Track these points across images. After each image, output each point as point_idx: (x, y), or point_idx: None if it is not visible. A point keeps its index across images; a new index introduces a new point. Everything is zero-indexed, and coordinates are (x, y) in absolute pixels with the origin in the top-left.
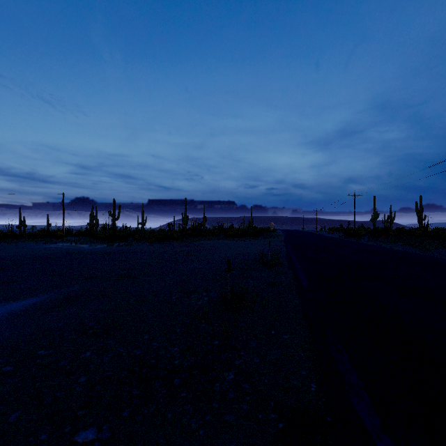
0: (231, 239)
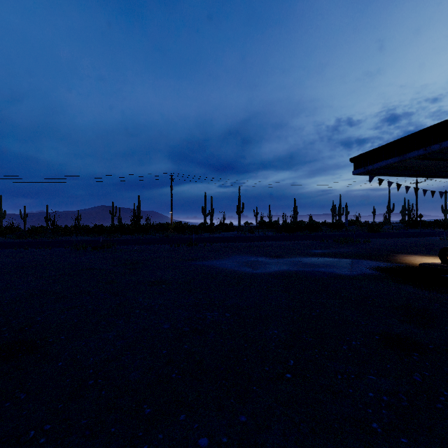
0: None
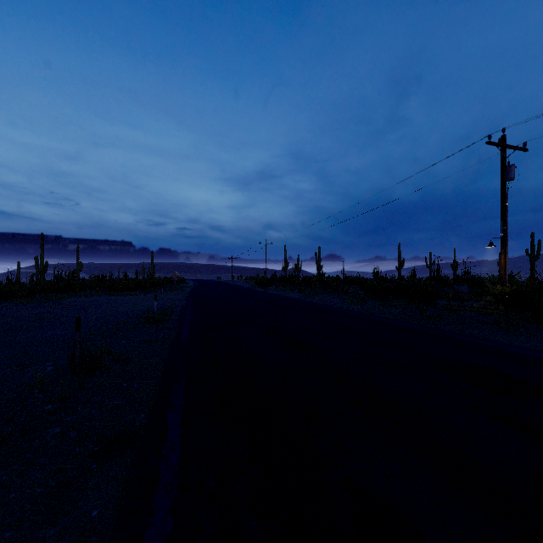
0: (118, 294)
